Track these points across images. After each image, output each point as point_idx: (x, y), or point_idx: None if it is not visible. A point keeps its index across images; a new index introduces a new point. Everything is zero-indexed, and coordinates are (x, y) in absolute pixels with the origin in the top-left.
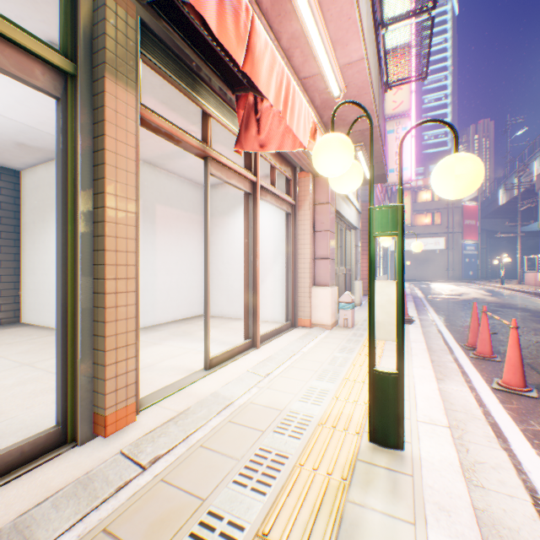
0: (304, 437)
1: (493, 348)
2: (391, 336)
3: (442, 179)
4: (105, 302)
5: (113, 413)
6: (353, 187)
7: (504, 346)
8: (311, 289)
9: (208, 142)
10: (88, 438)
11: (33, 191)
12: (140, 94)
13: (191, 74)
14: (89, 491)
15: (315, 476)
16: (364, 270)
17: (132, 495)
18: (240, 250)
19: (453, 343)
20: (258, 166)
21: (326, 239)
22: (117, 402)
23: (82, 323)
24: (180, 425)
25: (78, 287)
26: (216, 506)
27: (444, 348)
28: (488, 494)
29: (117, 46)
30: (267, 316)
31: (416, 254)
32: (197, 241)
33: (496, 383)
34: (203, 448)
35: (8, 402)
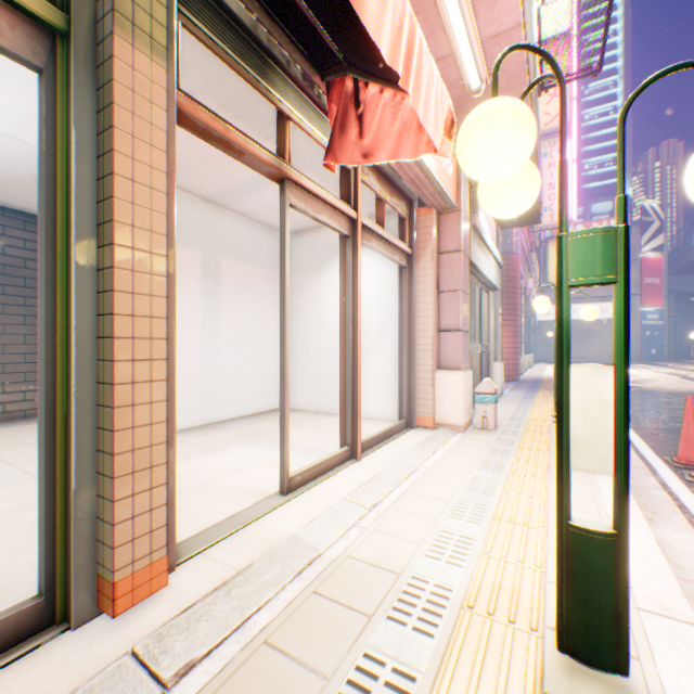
0: (440, 634)
1: None
2: (604, 465)
3: None
4: (114, 398)
5: (127, 577)
6: (522, 205)
7: None
8: (435, 374)
9: (286, 157)
10: (88, 615)
11: None
12: (179, 75)
13: (259, 53)
14: None
15: None
16: (504, 347)
17: None
18: (333, 319)
19: (652, 457)
20: (359, 196)
21: (456, 302)
22: (134, 558)
23: (77, 432)
24: (235, 598)
25: (71, 373)
26: None
27: (640, 465)
28: None
29: None
30: (371, 411)
31: (573, 325)
32: (276, 308)
33: None
34: (269, 647)
35: None
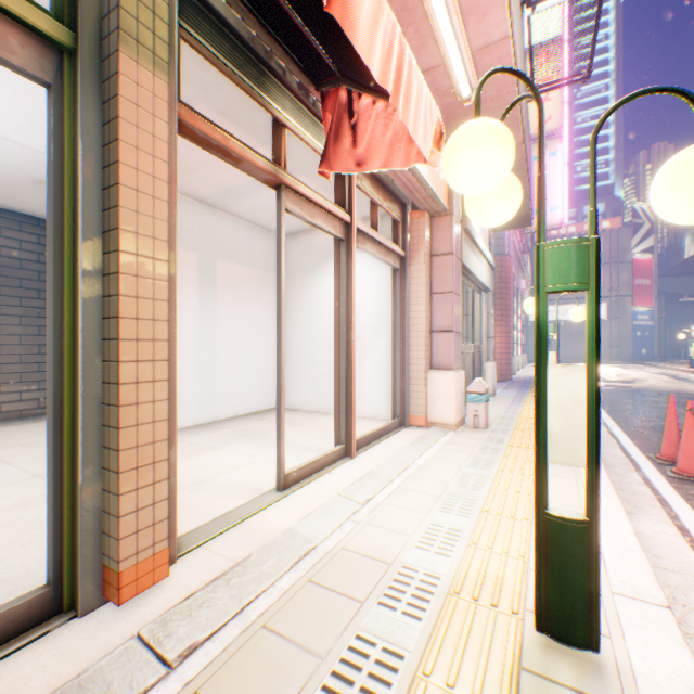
0: (427, 617)
1: None
2: (577, 458)
3: (678, 187)
4: (119, 397)
5: (131, 568)
6: (505, 215)
7: None
8: (427, 374)
9: (282, 163)
10: (94, 604)
11: None
12: (179, 86)
13: (256, 64)
14: None
15: None
16: (496, 347)
17: None
18: (328, 320)
19: (637, 454)
20: (353, 201)
21: (448, 304)
22: (138, 549)
23: (84, 429)
24: (234, 587)
25: (78, 373)
26: None
27: (624, 462)
28: None
29: (138, 5)
30: (365, 411)
31: (566, 325)
32: (271, 309)
33: None
34: (267, 631)
35: None
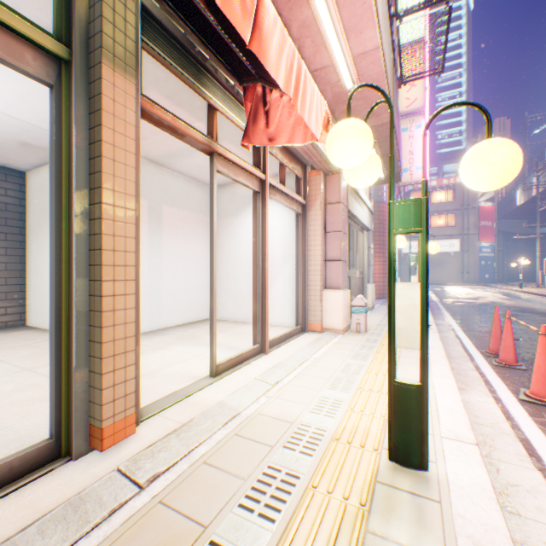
0: (316, 454)
1: (516, 355)
2: (414, 344)
3: (473, 168)
4: (102, 305)
5: (110, 425)
6: (370, 181)
7: (528, 353)
8: (322, 292)
9: (214, 137)
10: (83, 451)
11: (38, 193)
12: (141, 84)
13: (195, 65)
14: (80, 514)
15: (330, 500)
16: (376, 273)
17: (126, 520)
18: (248, 251)
19: (473, 350)
20: (267, 163)
21: (337, 240)
22: (115, 413)
23: (77, 328)
24: (183, 438)
25: (72, 289)
26: (219, 535)
27: (463, 355)
28: (525, 523)
29: (115, 30)
30: (276, 320)
31: (429, 256)
32: (204, 243)
33: (523, 394)
34: (207, 465)
35: (5, 409)
